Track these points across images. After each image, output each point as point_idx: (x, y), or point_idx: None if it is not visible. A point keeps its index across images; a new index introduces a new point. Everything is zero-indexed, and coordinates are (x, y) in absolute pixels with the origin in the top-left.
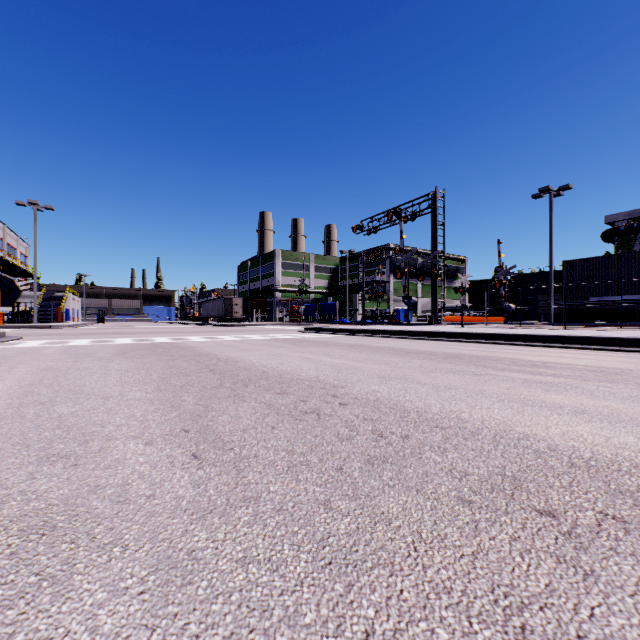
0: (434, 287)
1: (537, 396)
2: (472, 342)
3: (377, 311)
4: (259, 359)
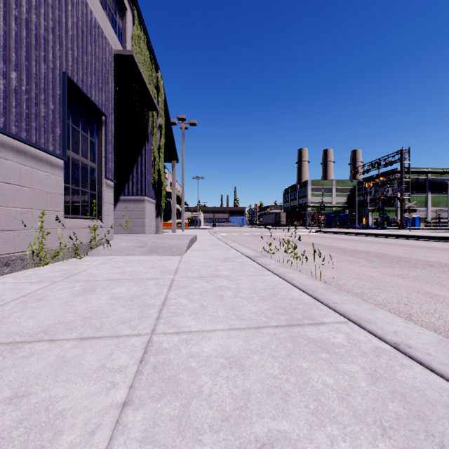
0: (401, 207)
1: (333, 242)
2: (376, 237)
3: (378, 220)
4: (289, 238)
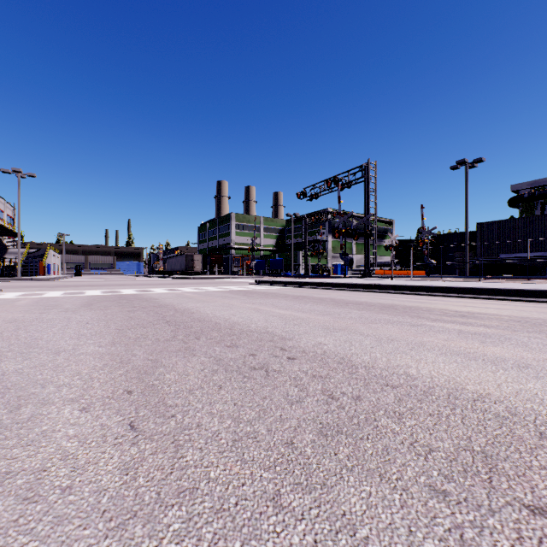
0: (367, 245)
1: (476, 348)
2: (402, 293)
3: (318, 266)
4: (213, 310)
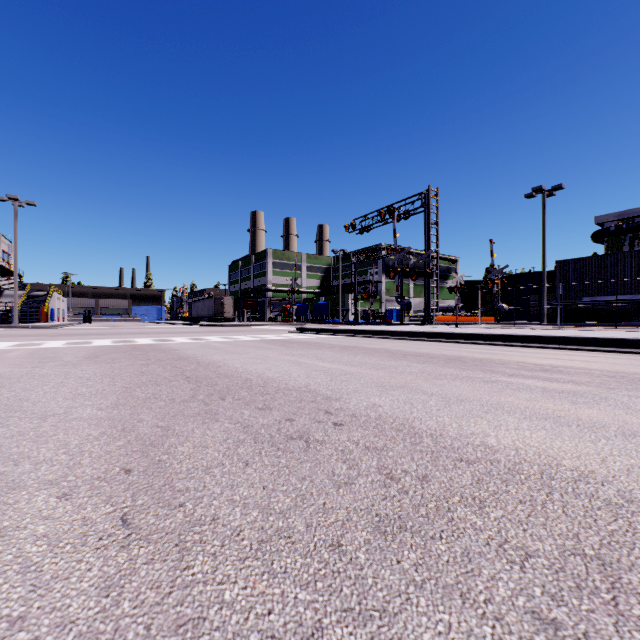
0: (427, 287)
1: (567, 411)
2: (470, 343)
3: (369, 311)
4: (244, 363)
